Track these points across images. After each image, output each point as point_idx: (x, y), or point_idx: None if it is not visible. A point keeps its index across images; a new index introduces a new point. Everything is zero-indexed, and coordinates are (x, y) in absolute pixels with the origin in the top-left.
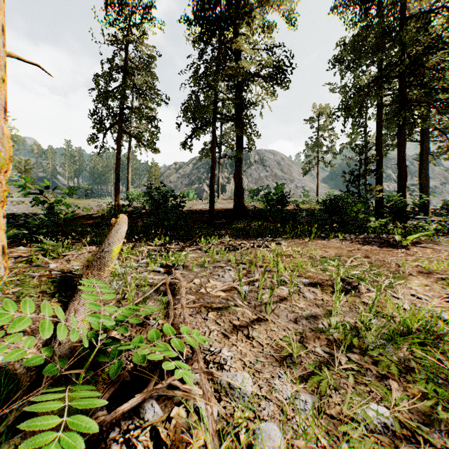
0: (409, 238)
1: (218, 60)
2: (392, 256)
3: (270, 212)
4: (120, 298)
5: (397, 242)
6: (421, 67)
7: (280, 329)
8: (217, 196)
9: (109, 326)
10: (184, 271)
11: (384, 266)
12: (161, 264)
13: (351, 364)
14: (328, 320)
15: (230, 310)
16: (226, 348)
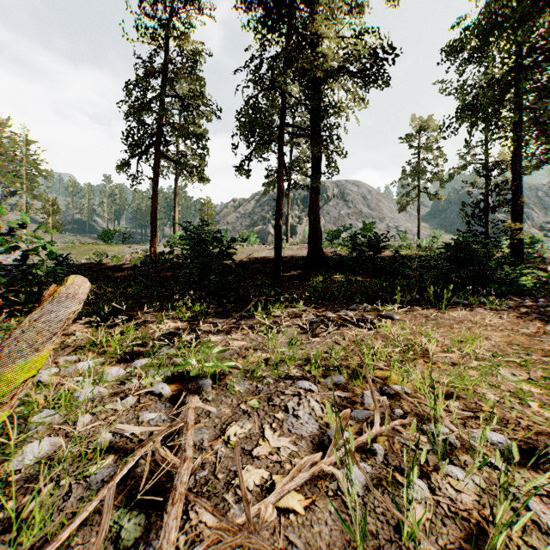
0: None
1: (286, 51)
2: None
3: (357, 261)
4: (6, 520)
5: None
6: None
7: None
8: (284, 239)
9: None
10: (214, 394)
11: None
12: (167, 375)
13: None
14: None
15: None
16: None
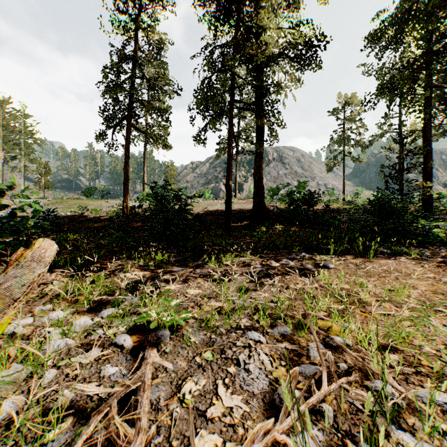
0: None
1: (235, 40)
2: None
3: (294, 214)
4: None
5: None
6: None
7: None
8: (234, 195)
9: None
10: (171, 345)
11: None
12: (129, 326)
13: None
14: None
15: None
16: None
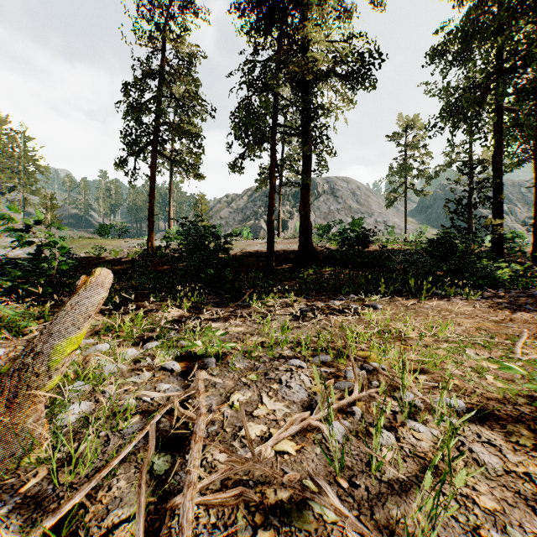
0: None
1: (278, 55)
2: None
3: (346, 255)
4: (63, 458)
5: None
6: None
7: None
8: (277, 234)
9: None
10: (218, 370)
11: None
12: (177, 354)
13: None
14: None
15: (310, 521)
16: None
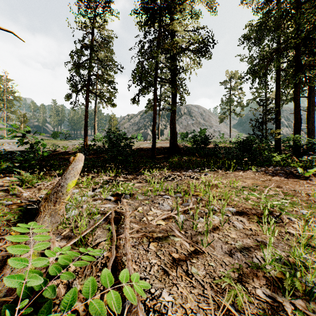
0: (310, 171)
1: (158, 38)
2: (299, 186)
3: (196, 150)
4: (73, 226)
5: (299, 173)
6: (312, 39)
7: (218, 264)
8: (157, 137)
9: (36, 285)
10: (131, 199)
11: (295, 195)
12: (111, 193)
13: (299, 314)
14: (261, 253)
15: (169, 240)
16: (166, 289)
